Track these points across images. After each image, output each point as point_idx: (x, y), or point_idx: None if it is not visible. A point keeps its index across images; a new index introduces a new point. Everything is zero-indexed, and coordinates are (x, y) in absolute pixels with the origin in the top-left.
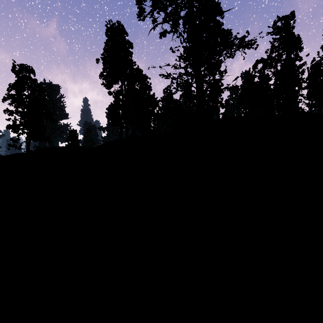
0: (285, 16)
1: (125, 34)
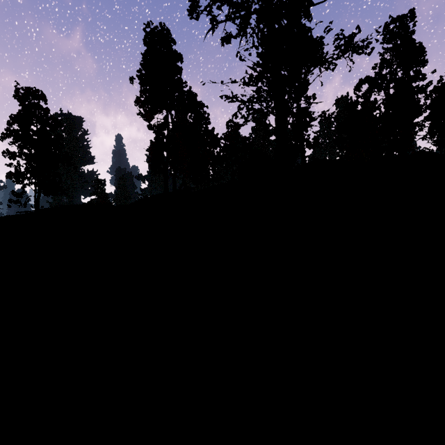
0: (401, 17)
1: (172, 42)
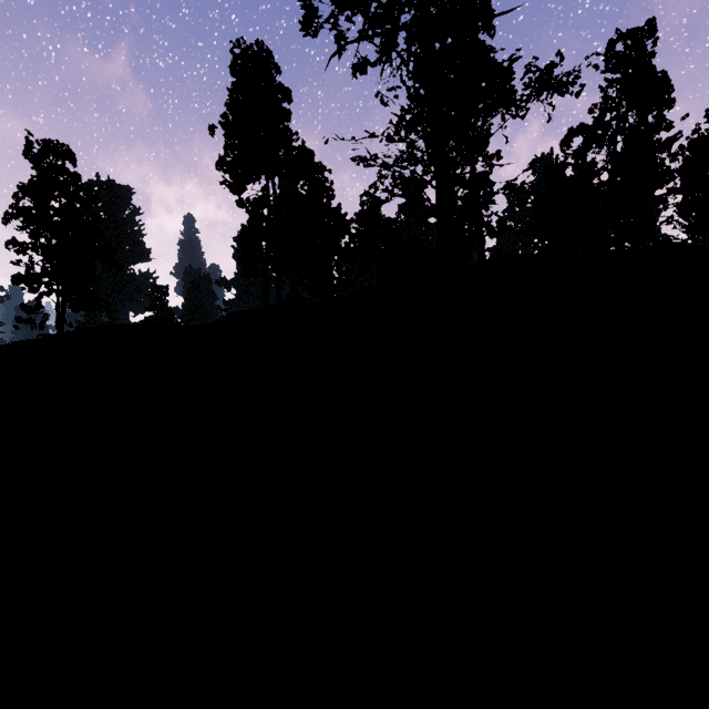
0: (634, 31)
1: (275, 71)
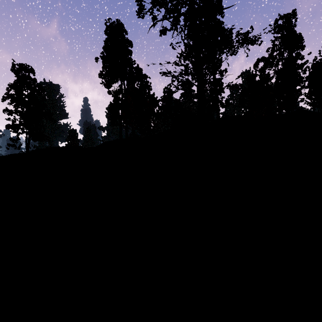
0: (286, 15)
1: (125, 33)
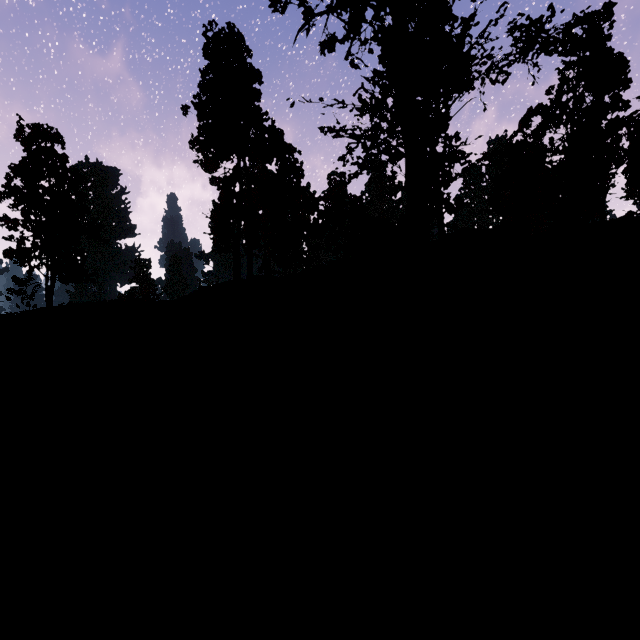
0: (591, 14)
1: (247, 53)
